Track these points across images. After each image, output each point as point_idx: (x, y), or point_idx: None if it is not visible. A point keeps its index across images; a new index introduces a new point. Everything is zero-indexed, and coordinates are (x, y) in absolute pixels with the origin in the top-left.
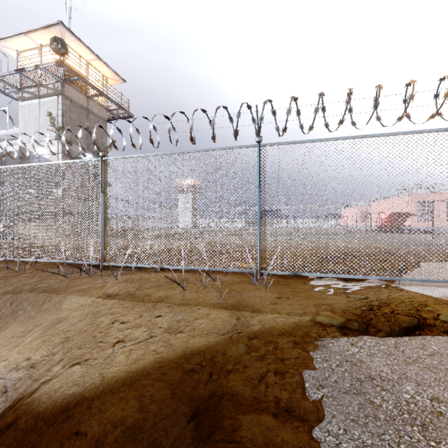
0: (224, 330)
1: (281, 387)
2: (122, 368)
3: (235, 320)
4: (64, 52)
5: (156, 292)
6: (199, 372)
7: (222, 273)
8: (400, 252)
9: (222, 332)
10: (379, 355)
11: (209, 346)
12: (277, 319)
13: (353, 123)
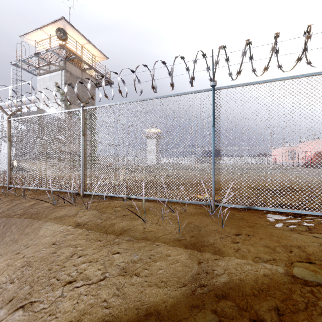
0: (185, 280)
1: None
2: None
3: (196, 266)
4: (65, 38)
5: (120, 222)
6: None
7: (179, 203)
8: None
9: (183, 284)
10: None
11: (168, 308)
12: (245, 267)
13: (308, 62)
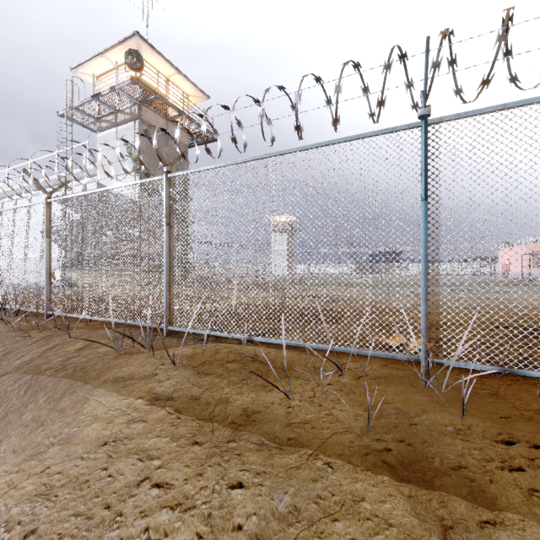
0: None
1: None
2: None
3: None
4: (140, 67)
5: (238, 394)
6: None
7: (348, 354)
8: None
9: None
10: None
11: None
12: None
13: None
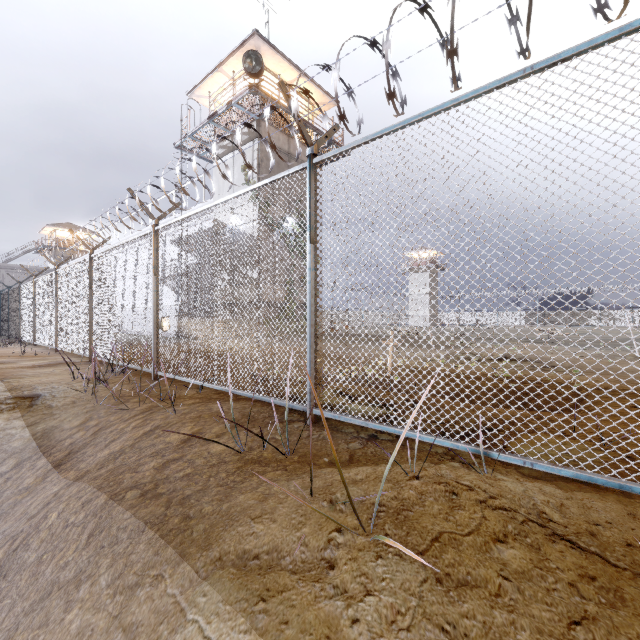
0: None
1: None
2: None
3: None
4: (259, 70)
5: None
6: None
7: None
8: None
9: None
10: None
11: None
12: None
13: None
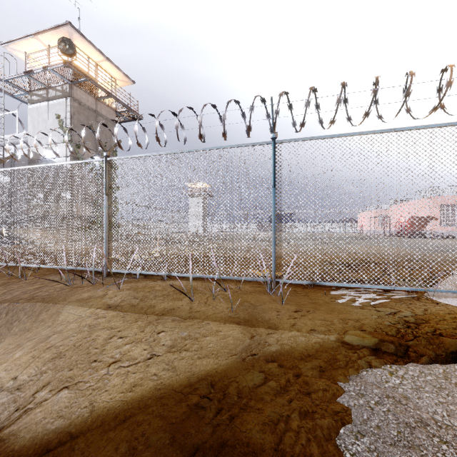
0: (236, 351)
1: (309, 434)
2: (116, 398)
3: (249, 339)
4: (72, 53)
5: (161, 302)
6: (205, 410)
7: (233, 281)
8: (434, 260)
9: (234, 354)
10: (427, 390)
11: (219, 372)
12: (297, 338)
13: (379, 116)
